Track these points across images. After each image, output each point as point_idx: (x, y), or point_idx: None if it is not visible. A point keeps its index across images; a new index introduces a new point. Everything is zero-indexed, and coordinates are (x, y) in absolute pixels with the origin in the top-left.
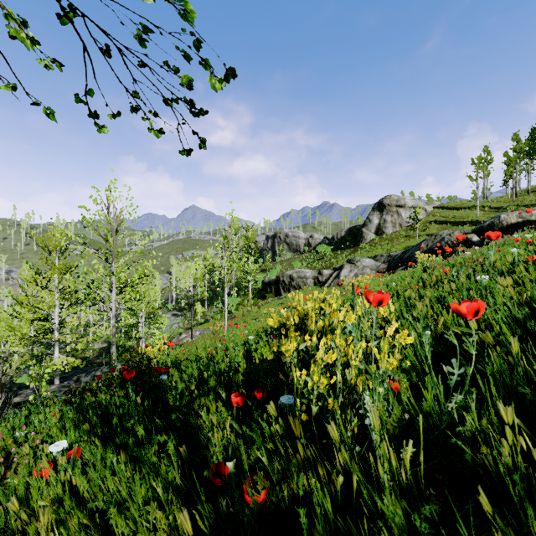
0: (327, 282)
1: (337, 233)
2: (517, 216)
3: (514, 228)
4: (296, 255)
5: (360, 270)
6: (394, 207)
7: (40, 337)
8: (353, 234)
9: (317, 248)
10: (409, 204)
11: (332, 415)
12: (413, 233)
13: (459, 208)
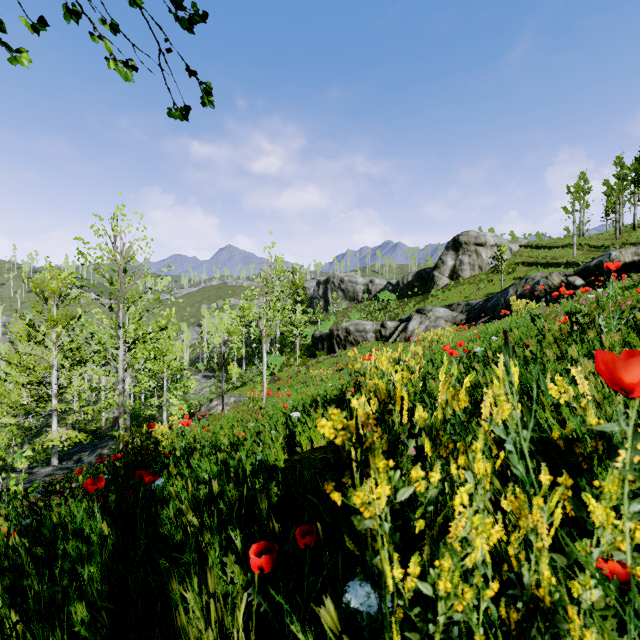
0: (392, 337)
1: (402, 277)
2: (632, 253)
3: (629, 268)
4: (354, 304)
5: (432, 322)
6: (472, 245)
7: (32, 406)
8: (423, 279)
9: (379, 295)
10: (490, 242)
11: (467, 639)
12: (496, 277)
13: (551, 247)
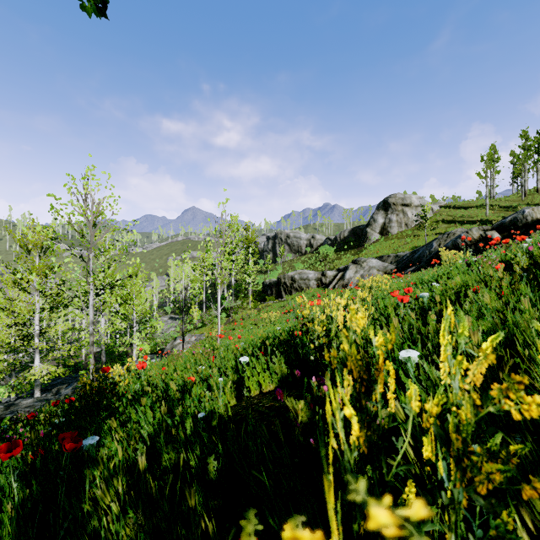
0: (331, 284)
1: (339, 233)
2: None
3: None
4: (298, 256)
5: (366, 271)
6: (399, 206)
7: (16, 345)
8: (357, 235)
9: (320, 249)
10: (415, 203)
11: None
12: (420, 233)
13: (467, 208)
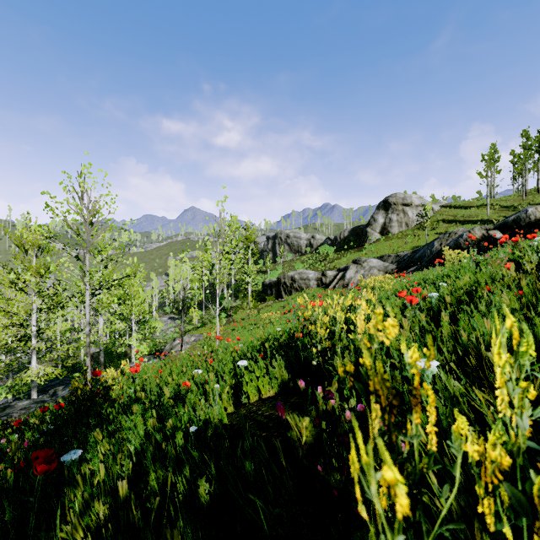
0: (332, 284)
1: (339, 233)
2: None
3: None
4: (298, 256)
5: (367, 271)
6: (399, 205)
7: (12, 346)
8: (357, 235)
9: (320, 249)
10: (415, 203)
11: None
12: (420, 232)
13: (467, 207)
